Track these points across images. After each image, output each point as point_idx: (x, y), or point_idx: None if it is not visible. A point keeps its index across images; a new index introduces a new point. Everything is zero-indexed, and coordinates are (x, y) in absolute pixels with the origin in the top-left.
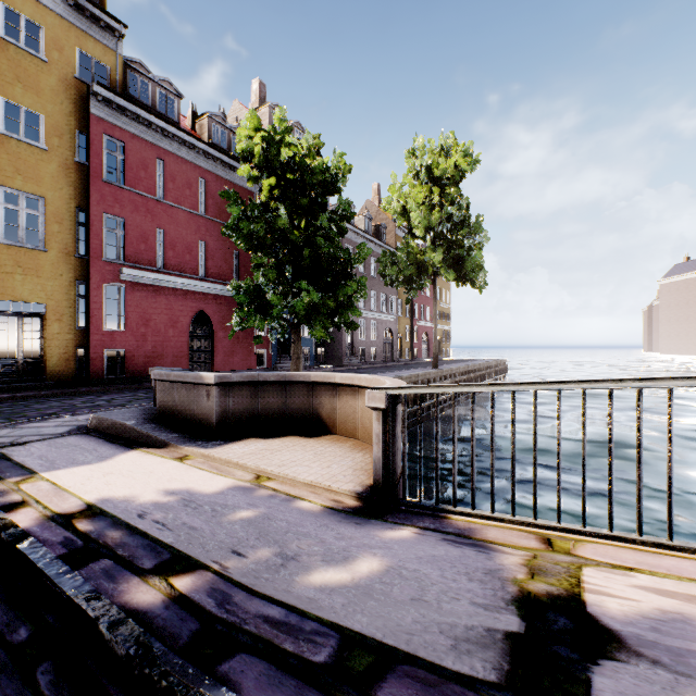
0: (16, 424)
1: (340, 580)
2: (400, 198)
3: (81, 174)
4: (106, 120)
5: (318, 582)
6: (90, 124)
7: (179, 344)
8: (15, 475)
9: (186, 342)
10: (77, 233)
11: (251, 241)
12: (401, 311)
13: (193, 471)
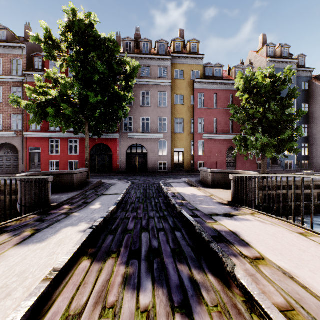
0: (174, 179)
1: (204, 206)
2: None
3: (192, 108)
4: (198, 88)
5: (201, 206)
6: (194, 92)
7: (222, 159)
8: (170, 187)
9: (224, 158)
10: (191, 126)
11: (240, 121)
12: None
13: (199, 192)
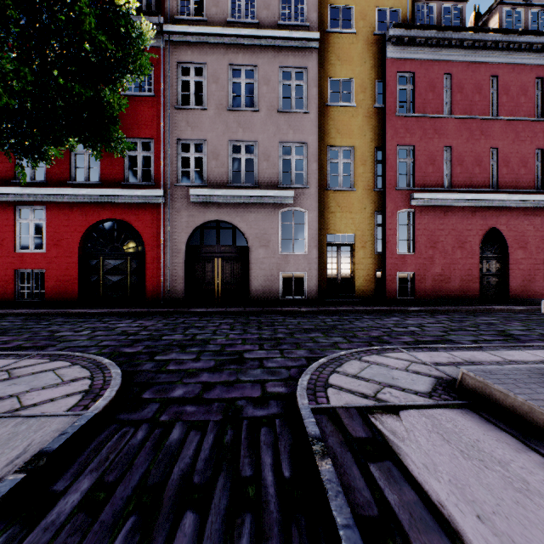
0: (359, 353)
1: None
2: None
3: (378, 117)
4: (397, 58)
5: None
6: (385, 69)
7: (467, 266)
8: None
9: (474, 263)
10: (375, 170)
11: None
12: None
13: None
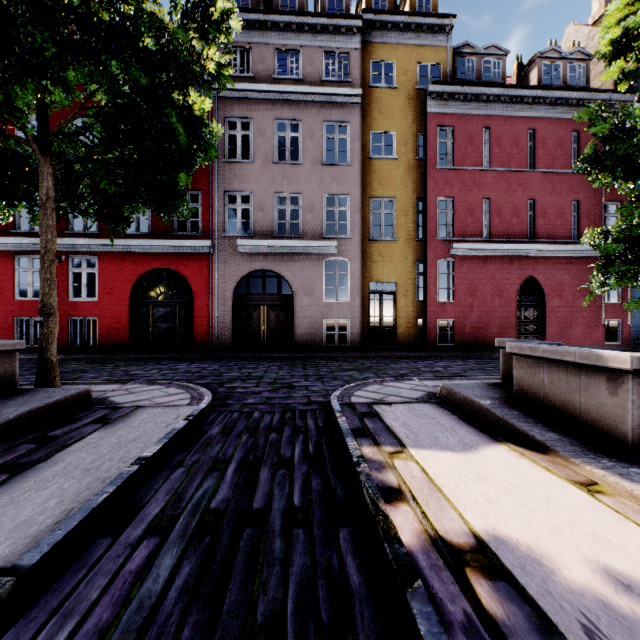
0: (382, 381)
1: None
2: None
3: (419, 169)
4: (438, 113)
5: None
6: (426, 123)
7: (505, 314)
8: (387, 443)
9: (512, 311)
10: (417, 220)
11: (627, 165)
12: None
13: (633, 531)
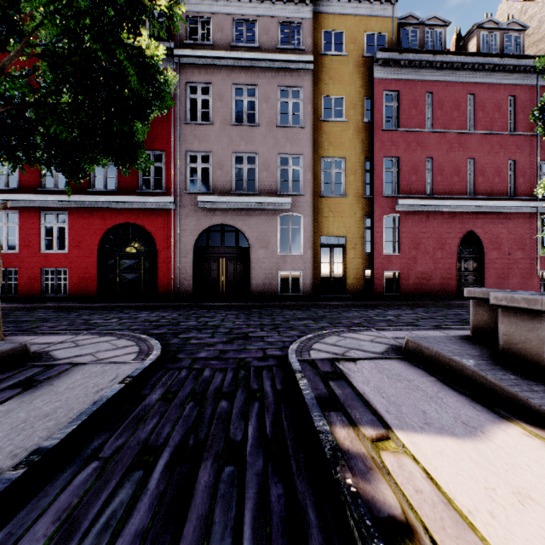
0: (339, 332)
1: None
2: None
3: (366, 131)
4: (384, 79)
5: None
6: (373, 88)
7: (446, 265)
8: (365, 421)
9: (453, 263)
10: (364, 179)
11: None
12: None
13: None
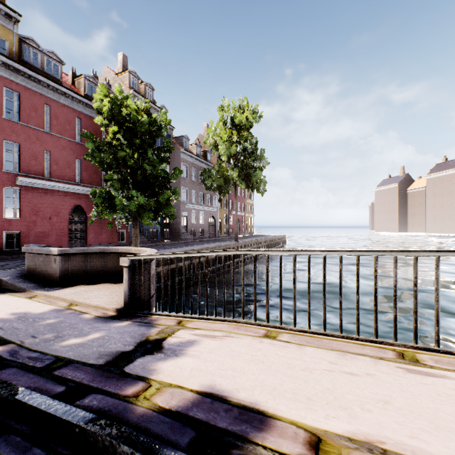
0: None
1: (75, 342)
2: (214, 136)
3: None
4: (5, 77)
5: (64, 344)
6: None
7: (62, 227)
8: None
9: (66, 225)
10: None
11: (103, 165)
12: (221, 205)
13: (34, 303)
